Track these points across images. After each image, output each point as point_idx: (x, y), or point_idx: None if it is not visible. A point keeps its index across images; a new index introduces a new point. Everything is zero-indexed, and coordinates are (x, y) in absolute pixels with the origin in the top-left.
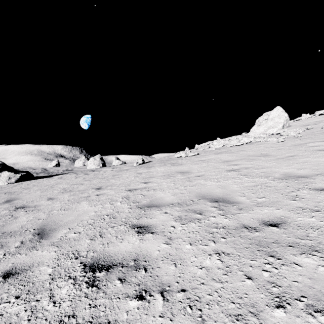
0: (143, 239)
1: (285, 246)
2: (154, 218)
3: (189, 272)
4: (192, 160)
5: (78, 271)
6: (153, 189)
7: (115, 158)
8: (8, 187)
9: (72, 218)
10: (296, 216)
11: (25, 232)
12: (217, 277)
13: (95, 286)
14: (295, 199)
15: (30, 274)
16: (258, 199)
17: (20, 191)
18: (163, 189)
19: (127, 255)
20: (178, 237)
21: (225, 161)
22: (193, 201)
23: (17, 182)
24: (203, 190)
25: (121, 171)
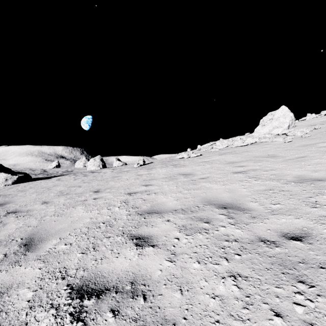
0: (142, 254)
1: (316, 268)
2: (155, 228)
3: (198, 303)
4: (195, 161)
5: (63, 296)
6: (154, 193)
7: (115, 159)
8: (4, 189)
9: (65, 225)
10: (321, 228)
11: (11, 241)
12: (236, 311)
13: (81, 320)
14: (316, 206)
15: (6, 300)
16: (273, 205)
17: (15, 193)
18: (165, 193)
19: (123, 275)
20: (184, 252)
21: (229, 162)
22: (199, 207)
23: (15, 184)
24: (209, 194)
25: (121, 172)
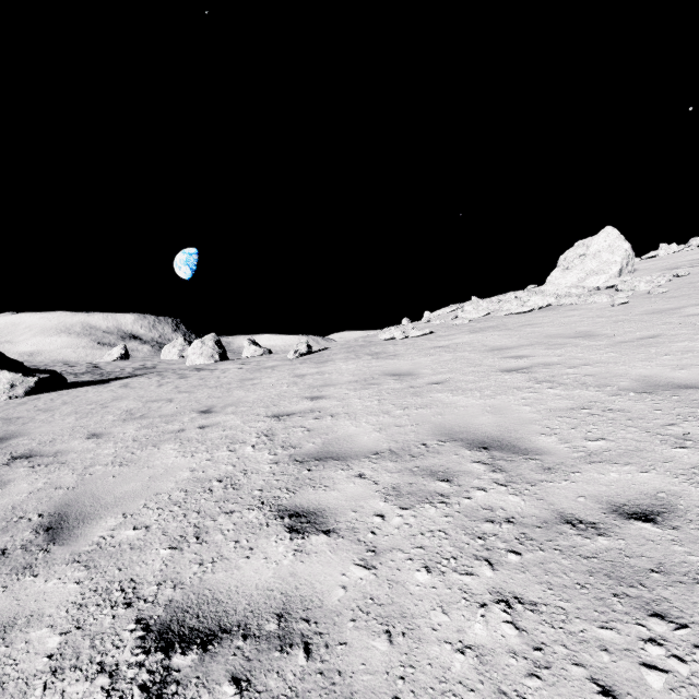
0: (302, 551)
1: (691, 584)
2: (332, 491)
3: (428, 663)
4: (419, 346)
5: (126, 646)
6: (330, 414)
7: (248, 342)
8: (8, 405)
9: (136, 486)
10: (698, 493)
11: (17, 522)
12: (513, 684)
13: None
14: (685, 445)
15: (0, 653)
16: (590, 442)
17: (31, 415)
18: (355, 415)
19: (260, 599)
20: (395, 547)
21: (494, 348)
22: (427, 445)
23: (30, 395)
24: (449, 417)
25: (260, 370)
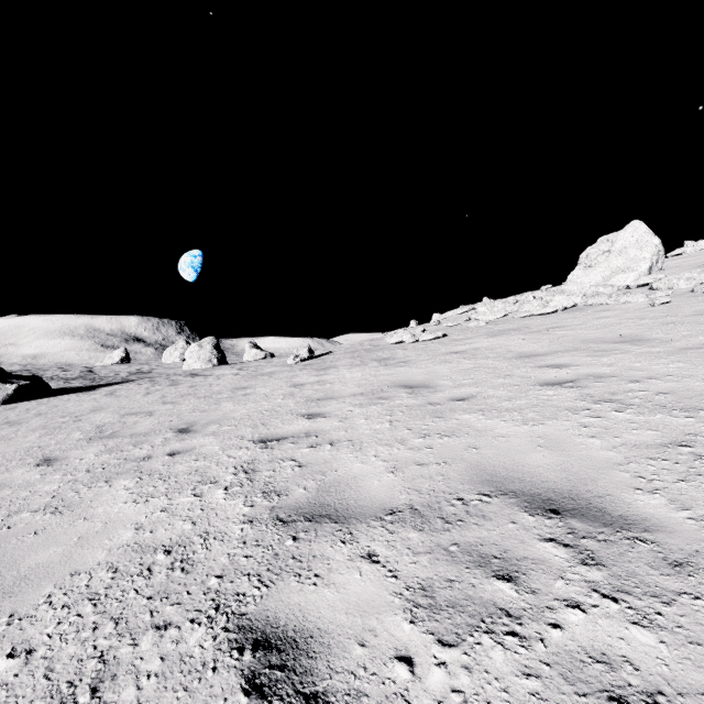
0: None
1: None
2: (325, 589)
3: None
4: (432, 351)
5: None
6: (329, 441)
7: (249, 345)
8: None
9: (54, 555)
10: None
11: None
12: None
13: None
14: None
15: None
16: None
17: None
18: (360, 443)
19: None
20: None
21: (522, 354)
22: (465, 502)
23: (9, 403)
24: (487, 452)
25: (257, 377)
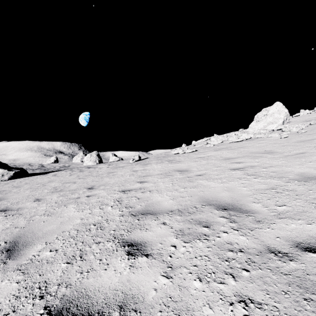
0: (134, 266)
1: None
2: (149, 232)
3: None
4: (190, 157)
5: None
6: (149, 190)
7: (112, 155)
8: (0, 184)
9: (53, 227)
10: None
11: None
12: None
13: None
14: None
15: None
16: (278, 207)
17: (10, 189)
18: (161, 191)
19: (110, 296)
20: (182, 265)
21: (226, 158)
22: (196, 207)
23: (11, 179)
24: (206, 193)
25: (117, 168)
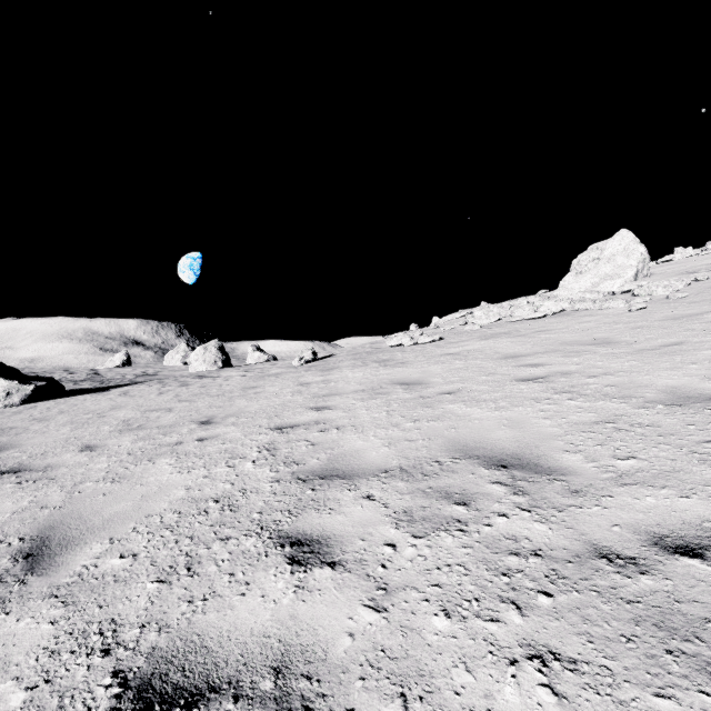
0: (304, 588)
1: None
2: (337, 515)
3: None
4: (428, 353)
5: (99, 707)
6: (336, 427)
7: (252, 348)
8: (3, 415)
9: (126, 506)
10: None
11: None
12: None
13: None
14: None
15: None
16: (619, 461)
17: (25, 425)
18: (362, 427)
19: (255, 648)
20: (409, 585)
21: (507, 355)
22: (441, 463)
23: (27, 403)
24: (463, 431)
25: (264, 378)
